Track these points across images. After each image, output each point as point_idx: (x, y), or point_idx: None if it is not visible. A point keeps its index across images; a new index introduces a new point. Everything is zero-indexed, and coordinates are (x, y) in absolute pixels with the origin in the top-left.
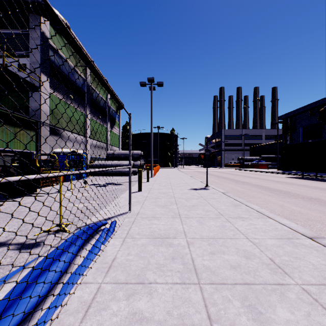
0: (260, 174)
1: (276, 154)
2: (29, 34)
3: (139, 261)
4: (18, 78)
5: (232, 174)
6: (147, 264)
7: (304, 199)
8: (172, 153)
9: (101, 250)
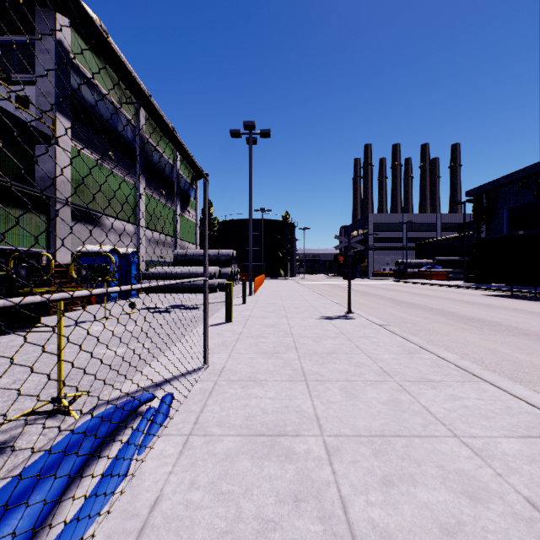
0: (437, 290)
1: (461, 255)
2: (35, 44)
3: (215, 509)
4: (13, 120)
5: (389, 289)
6: (235, 518)
7: (530, 337)
8: (286, 253)
9: (127, 476)
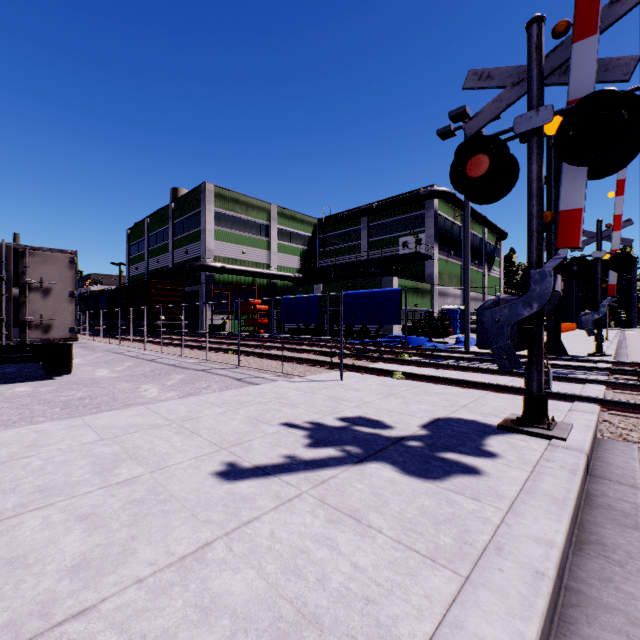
0: None
1: None
2: (425, 215)
3: None
4: (423, 255)
5: None
6: None
7: None
8: (619, 298)
9: None
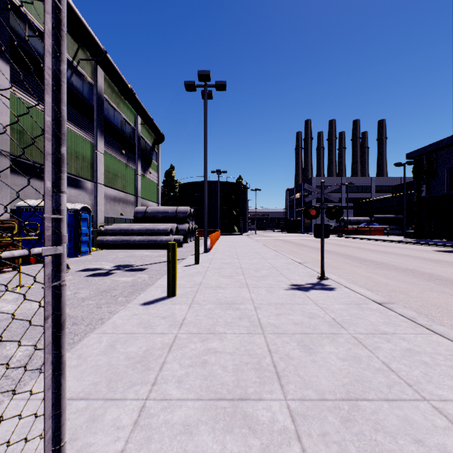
0: (385, 246)
1: (396, 213)
2: None
3: None
4: None
5: (338, 245)
6: None
7: None
8: (240, 211)
9: None
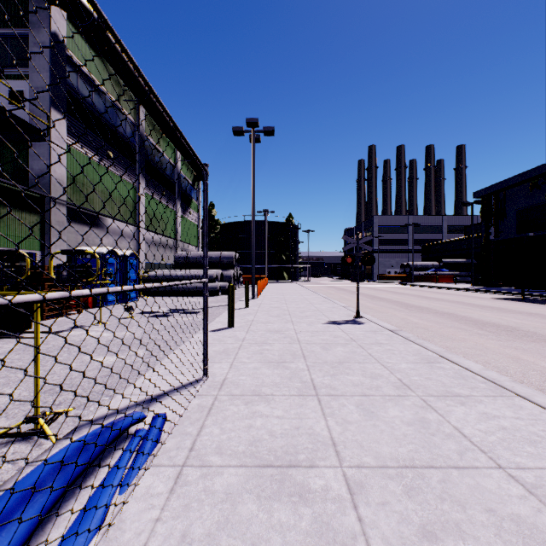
0: (445, 293)
1: (468, 257)
2: (29, 37)
3: None
4: (5, 115)
5: (395, 292)
6: None
7: None
8: (290, 255)
9: (101, 528)
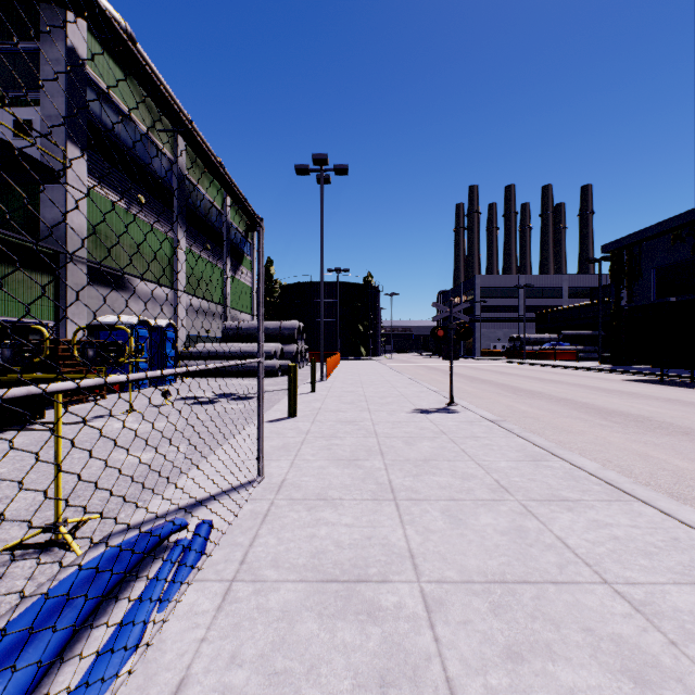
0: (564, 374)
1: (595, 328)
2: (40, 53)
3: None
4: (10, 151)
5: (501, 373)
6: None
7: (691, 437)
8: (368, 326)
9: (138, 648)
